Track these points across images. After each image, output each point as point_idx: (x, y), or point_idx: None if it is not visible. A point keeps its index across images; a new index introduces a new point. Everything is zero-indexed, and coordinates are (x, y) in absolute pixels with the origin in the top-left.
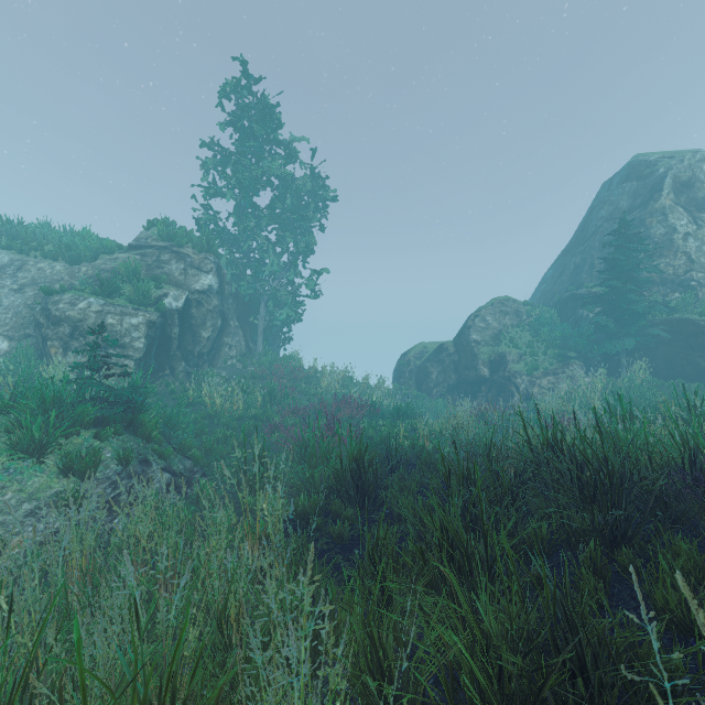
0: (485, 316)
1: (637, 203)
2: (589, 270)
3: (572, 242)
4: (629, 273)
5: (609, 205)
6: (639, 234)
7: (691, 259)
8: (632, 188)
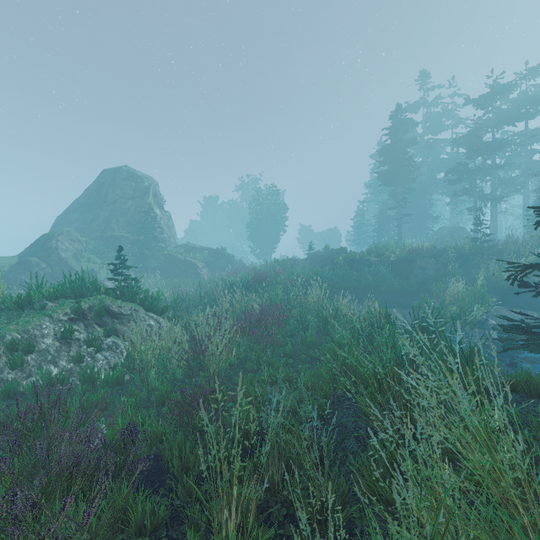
0: (63, 242)
1: (137, 195)
2: (117, 223)
3: (90, 200)
4: (153, 232)
5: (121, 189)
6: (156, 216)
7: (164, 229)
8: (133, 186)
